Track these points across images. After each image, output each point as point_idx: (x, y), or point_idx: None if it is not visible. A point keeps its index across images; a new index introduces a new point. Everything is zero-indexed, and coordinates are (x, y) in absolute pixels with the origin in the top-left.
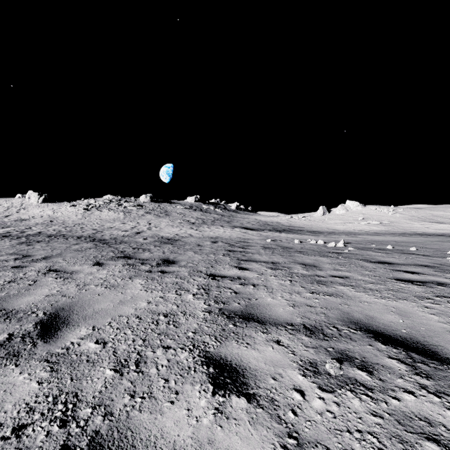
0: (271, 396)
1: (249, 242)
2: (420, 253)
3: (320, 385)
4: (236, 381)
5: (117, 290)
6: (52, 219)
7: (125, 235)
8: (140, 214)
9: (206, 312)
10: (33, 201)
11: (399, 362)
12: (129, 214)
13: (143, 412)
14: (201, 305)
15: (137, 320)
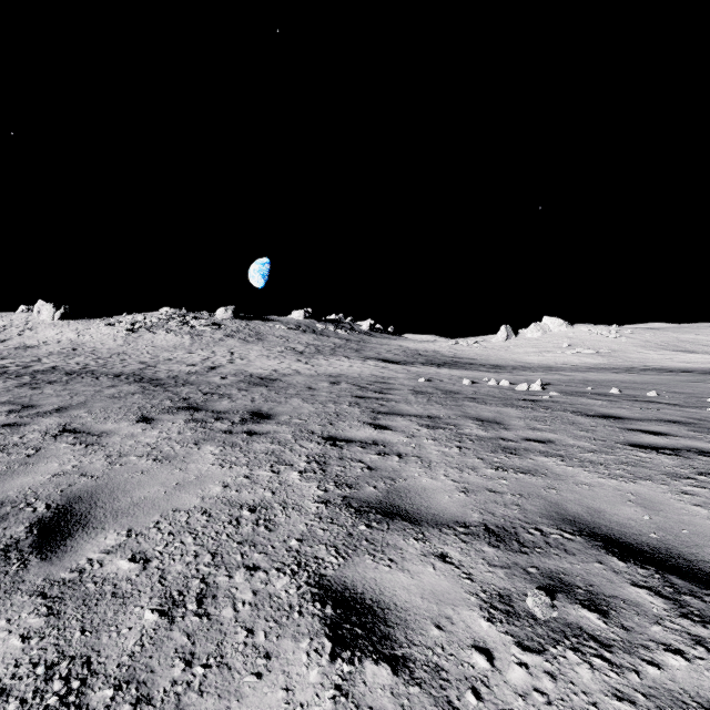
0: (434, 660)
1: (390, 382)
2: (663, 401)
3: (520, 639)
4: (372, 632)
5: (174, 464)
6: (75, 346)
7: (192, 372)
8: (216, 337)
9: (321, 503)
10: (45, 317)
11: (652, 593)
12: (198, 337)
13: (205, 695)
14: (312, 490)
15: (204, 519)
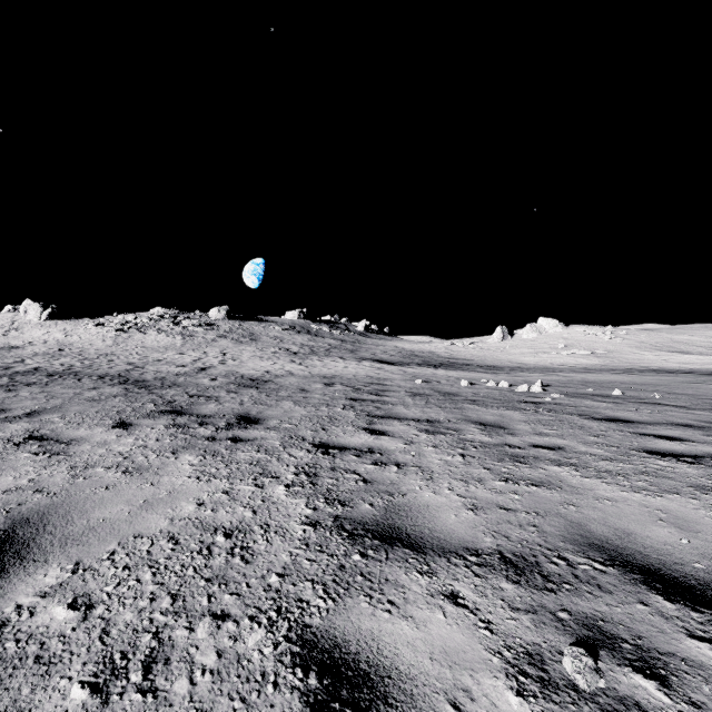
0: None
1: (386, 384)
2: (669, 403)
3: None
4: None
5: (145, 477)
6: (62, 347)
7: (180, 374)
8: (209, 338)
9: (308, 525)
10: (32, 317)
11: None
12: (190, 338)
13: None
14: (300, 509)
15: (169, 547)
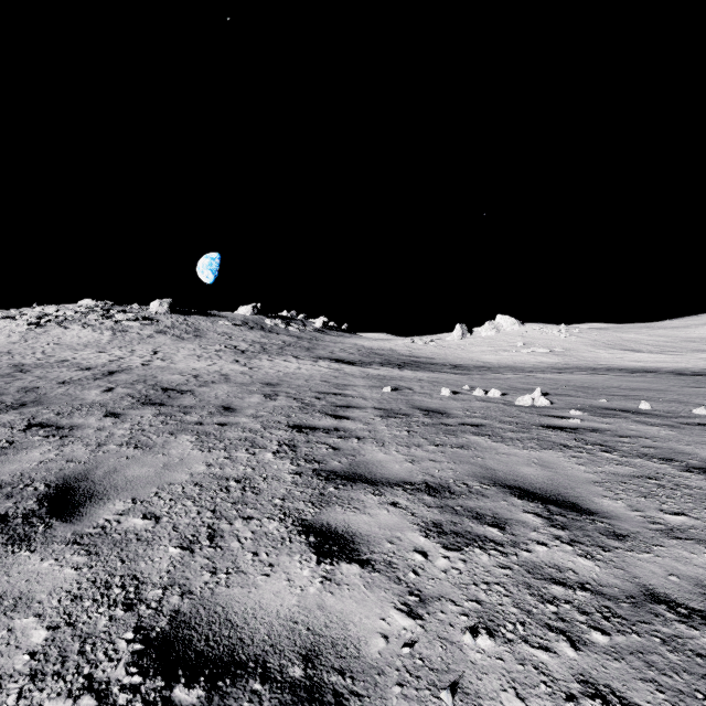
0: None
1: (347, 394)
2: None
3: None
4: None
5: None
6: None
7: (69, 381)
8: (145, 334)
9: None
10: None
11: None
12: (122, 333)
13: None
14: None
15: None
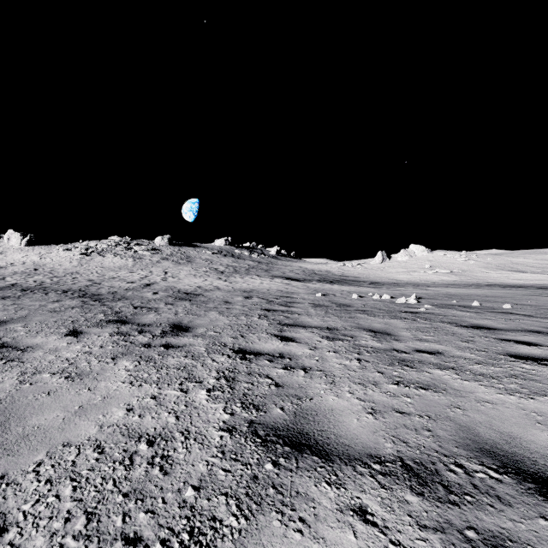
0: None
1: (293, 297)
2: (519, 312)
3: None
4: None
5: (84, 382)
6: (37, 267)
7: (129, 289)
8: (154, 260)
9: (225, 431)
10: (14, 243)
11: None
12: (140, 260)
13: None
14: (218, 414)
15: (94, 457)
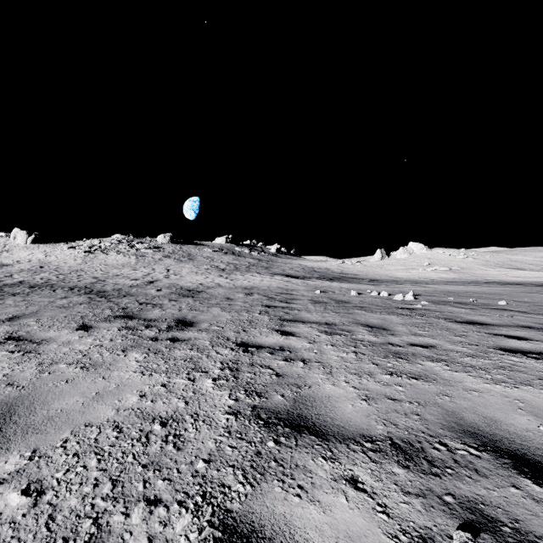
0: None
1: (293, 294)
2: (513, 309)
3: None
4: None
5: (99, 372)
6: (43, 265)
7: (133, 286)
8: (156, 258)
9: (231, 414)
10: (20, 241)
11: None
12: (142, 258)
13: None
14: (224, 400)
15: (114, 435)
